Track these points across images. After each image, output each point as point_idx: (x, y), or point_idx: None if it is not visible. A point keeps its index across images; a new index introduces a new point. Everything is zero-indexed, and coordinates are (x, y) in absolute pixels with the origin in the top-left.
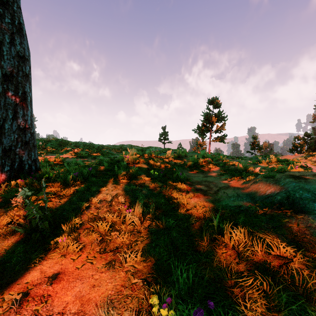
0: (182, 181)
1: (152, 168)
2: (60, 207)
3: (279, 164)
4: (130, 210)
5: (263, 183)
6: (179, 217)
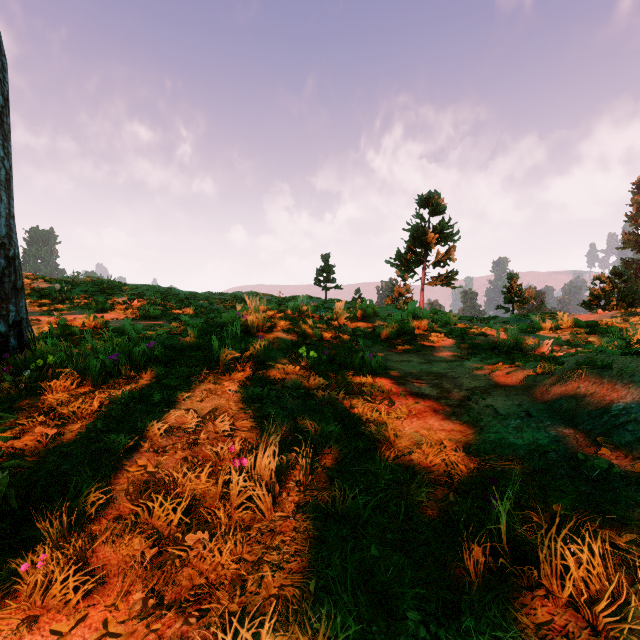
0: (376, 374)
1: (303, 343)
2: (57, 448)
3: (583, 332)
4: (245, 459)
5: (593, 383)
6: (383, 483)
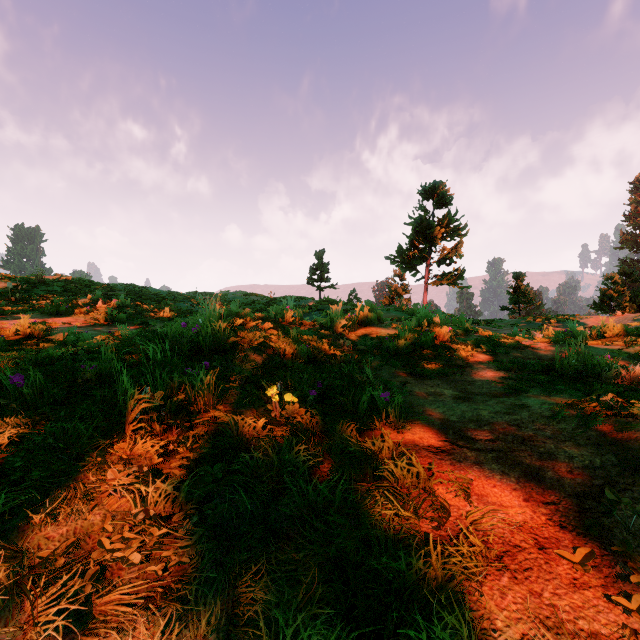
0: (395, 428)
1: (281, 369)
2: None
3: None
4: None
5: None
6: None
